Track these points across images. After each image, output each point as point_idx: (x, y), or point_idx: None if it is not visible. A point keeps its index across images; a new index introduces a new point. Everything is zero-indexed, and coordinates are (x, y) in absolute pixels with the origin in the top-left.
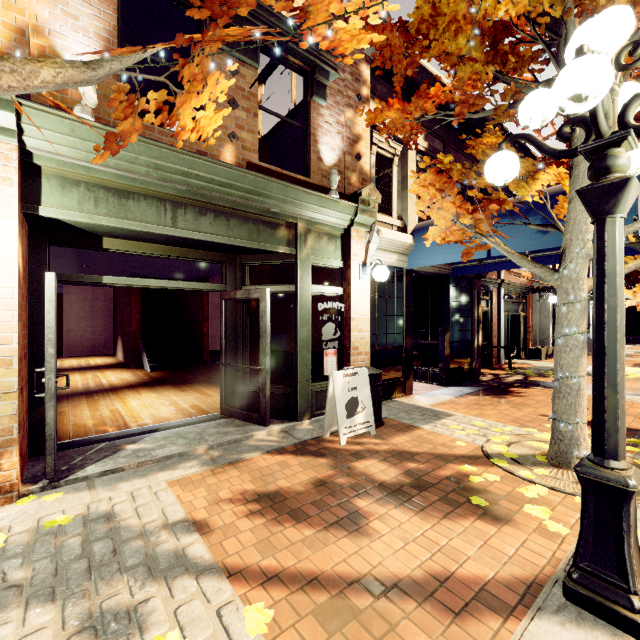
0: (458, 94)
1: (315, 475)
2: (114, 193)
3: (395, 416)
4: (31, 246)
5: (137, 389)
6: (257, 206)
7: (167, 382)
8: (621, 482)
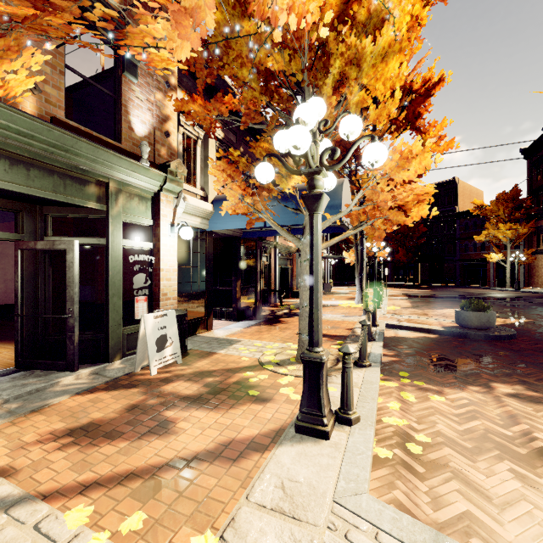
0: (244, 107)
1: (128, 402)
2: None
3: (198, 347)
4: None
5: None
6: (64, 161)
7: None
8: (319, 358)
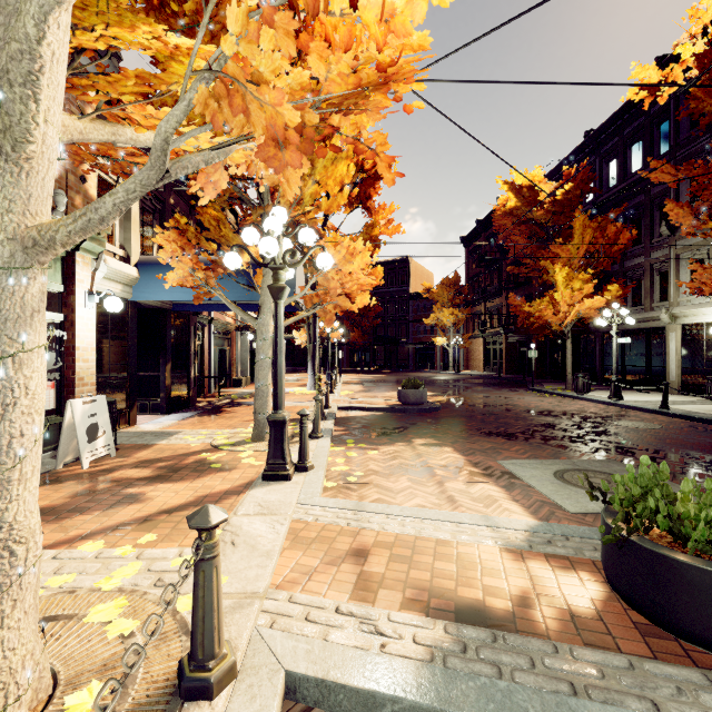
0: None
1: (72, 491)
2: None
3: (128, 441)
4: None
5: None
6: None
7: None
8: (283, 418)
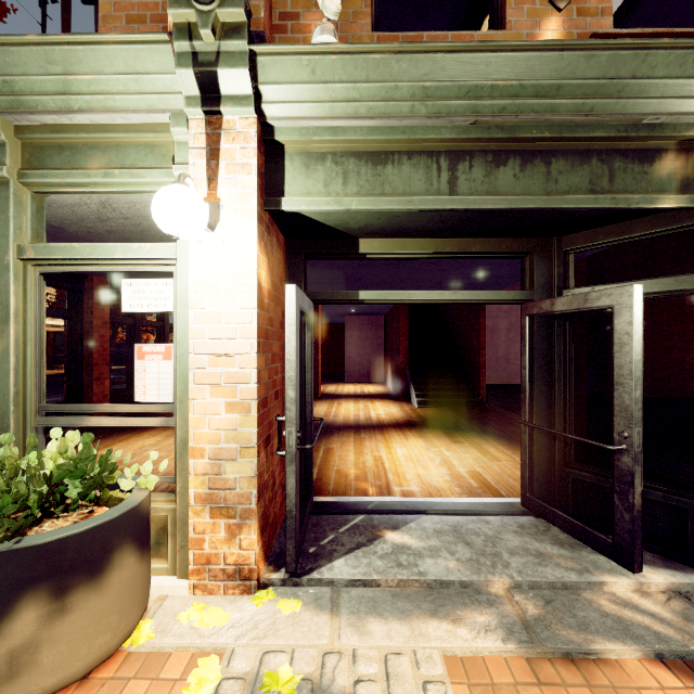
0: None
1: None
2: (367, 160)
3: None
4: (287, 261)
5: (403, 430)
6: (611, 120)
7: (436, 425)
8: None
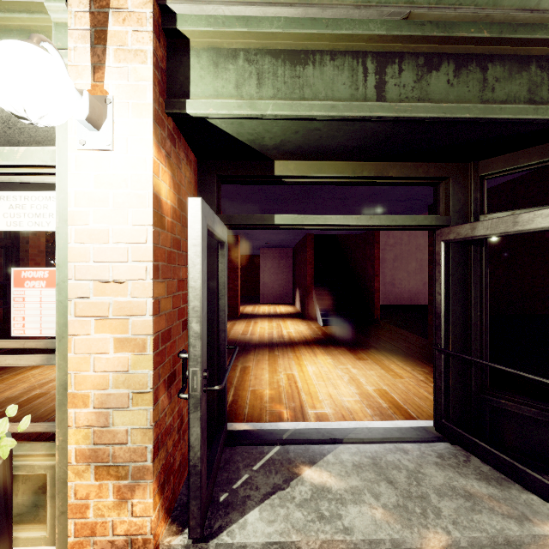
0: None
1: None
2: (284, 59)
3: None
4: (200, 183)
5: (312, 347)
6: None
7: (340, 342)
8: None
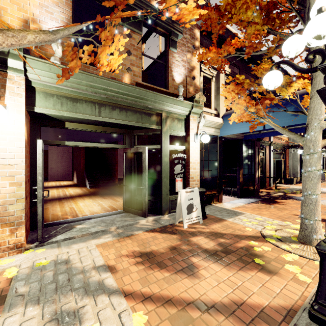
0: (247, 42)
1: (170, 244)
2: (70, 100)
3: (213, 213)
4: (31, 127)
5: (83, 197)
6: (141, 105)
7: (97, 194)
8: None
